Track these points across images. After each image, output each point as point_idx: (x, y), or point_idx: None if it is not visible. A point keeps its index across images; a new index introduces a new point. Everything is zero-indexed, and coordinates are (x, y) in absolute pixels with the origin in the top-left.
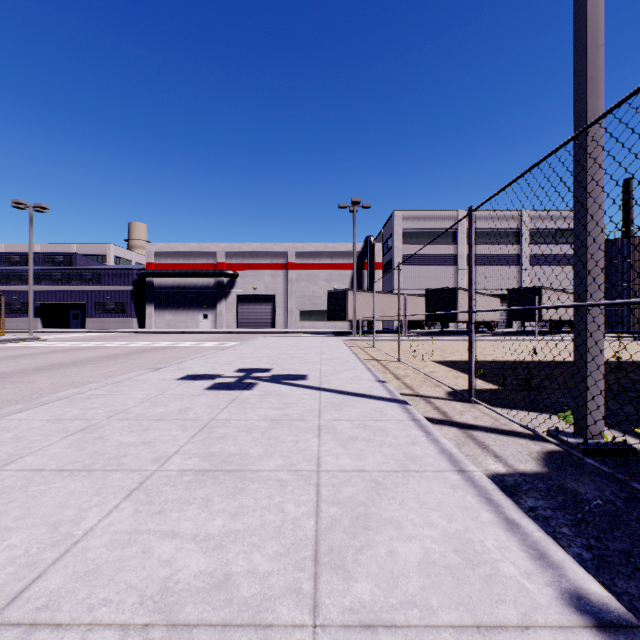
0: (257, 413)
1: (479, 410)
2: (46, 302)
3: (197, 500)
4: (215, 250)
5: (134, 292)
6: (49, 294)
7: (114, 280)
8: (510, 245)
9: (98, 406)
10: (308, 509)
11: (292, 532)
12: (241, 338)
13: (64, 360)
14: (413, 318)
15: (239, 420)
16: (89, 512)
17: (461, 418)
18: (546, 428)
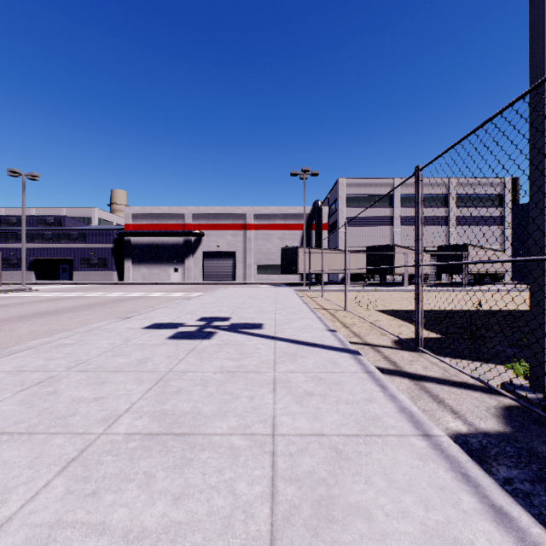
0: (214, 364)
1: (427, 359)
2: (39, 258)
3: (138, 475)
4: (184, 213)
5: (114, 249)
6: (41, 251)
7: (97, 239)
8: (439, 208)
9: (62, 356)
10: (262, 489)
11: (243, 526)
12: (206, 289)
13: (47, 309)
14: (355, 271)
15: (196, 372)
16: (13, 493)
17: (411, 368)
18: (496, 380)
